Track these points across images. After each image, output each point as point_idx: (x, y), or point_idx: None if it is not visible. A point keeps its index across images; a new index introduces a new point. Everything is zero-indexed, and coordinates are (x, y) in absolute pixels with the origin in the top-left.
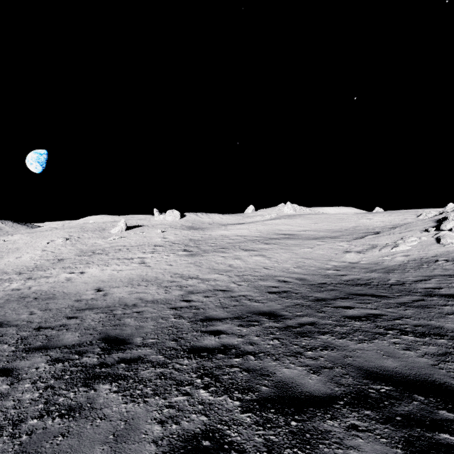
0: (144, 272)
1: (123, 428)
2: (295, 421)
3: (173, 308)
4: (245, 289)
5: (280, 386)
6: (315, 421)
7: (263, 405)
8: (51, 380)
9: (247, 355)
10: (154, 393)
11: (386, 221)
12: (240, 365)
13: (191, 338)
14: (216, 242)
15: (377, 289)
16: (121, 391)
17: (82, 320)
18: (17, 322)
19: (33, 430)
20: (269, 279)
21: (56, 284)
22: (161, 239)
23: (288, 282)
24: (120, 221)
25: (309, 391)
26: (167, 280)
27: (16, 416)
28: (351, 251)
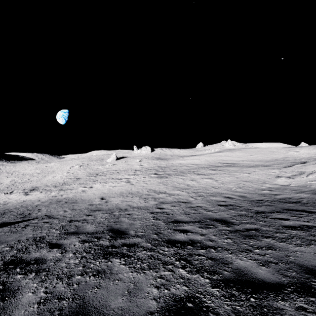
0: (129, 187)
1: (132, 287)
2: (253, 298)
3: (151, 213)
4: (200, 202)
5: (237, 272)
6: (269, 300)
7: (227, 284)
8: (84, 253)
9: (209, 248)
10: (148, 267)
11: (311, 153)
12: (205, 255)
13: (167, 234)
14: (177, 168)
15: (307, 206)
16: (127, 264)
17: (95, 217)
18: (58, 216)
19: (79, 282)
20: (218, 195)
21: (76, 193)
22: (139, 166)
23: (232, 198)
24: (112, 154)
25: (261, 278)
26: (145, 194)
27: (68, 273)
28: (282, 176)
